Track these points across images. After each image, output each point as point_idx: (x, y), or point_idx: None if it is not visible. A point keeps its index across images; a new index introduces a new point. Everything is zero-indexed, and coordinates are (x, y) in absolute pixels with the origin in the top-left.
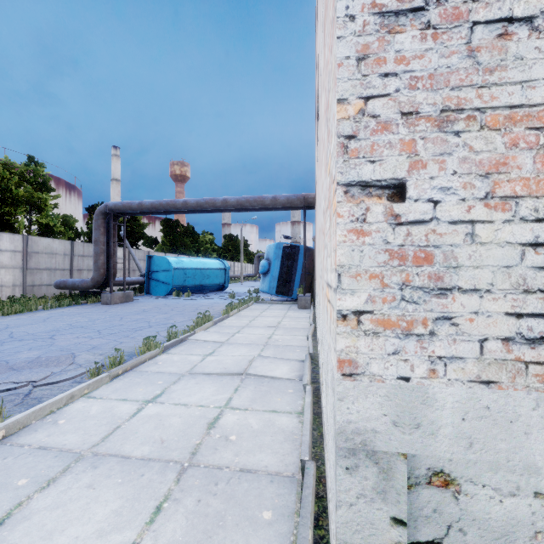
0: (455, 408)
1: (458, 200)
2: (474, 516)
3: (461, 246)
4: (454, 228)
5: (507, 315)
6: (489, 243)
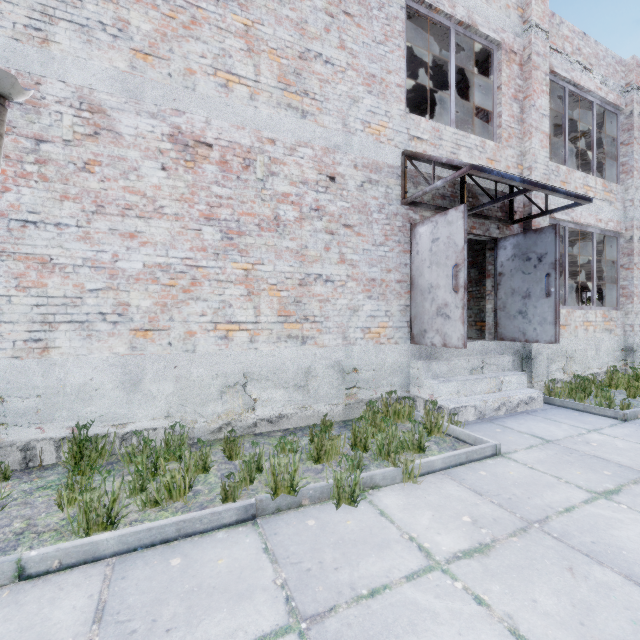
0: (2, 368)
1: (4, 287)
2: (11, 409)
3: (5, 305)
4: (2, 298)
5: (26, 331)
6: (18, 304)
